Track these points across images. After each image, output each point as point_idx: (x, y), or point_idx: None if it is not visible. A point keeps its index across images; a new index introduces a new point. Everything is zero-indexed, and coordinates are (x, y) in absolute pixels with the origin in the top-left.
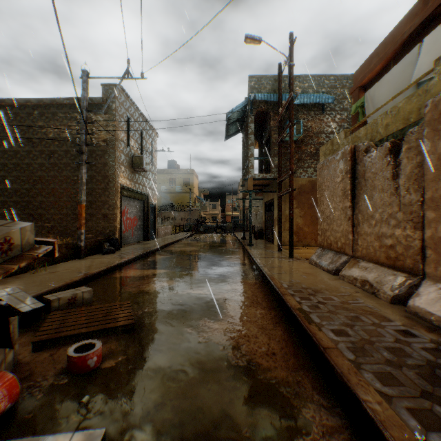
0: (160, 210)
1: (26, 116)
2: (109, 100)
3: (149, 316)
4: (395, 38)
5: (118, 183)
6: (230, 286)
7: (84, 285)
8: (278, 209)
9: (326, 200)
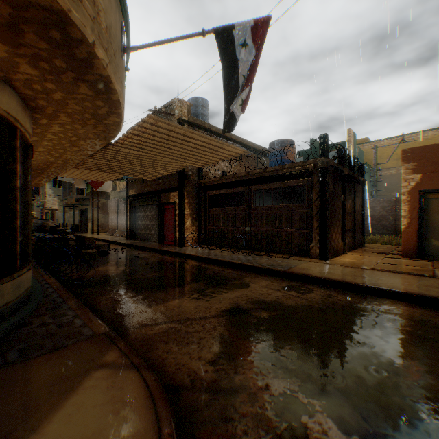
0: None
1: None
2: None
3: None
4: None
5: None
6: None
7: None
8: (92, 214)
9: (111, 213)
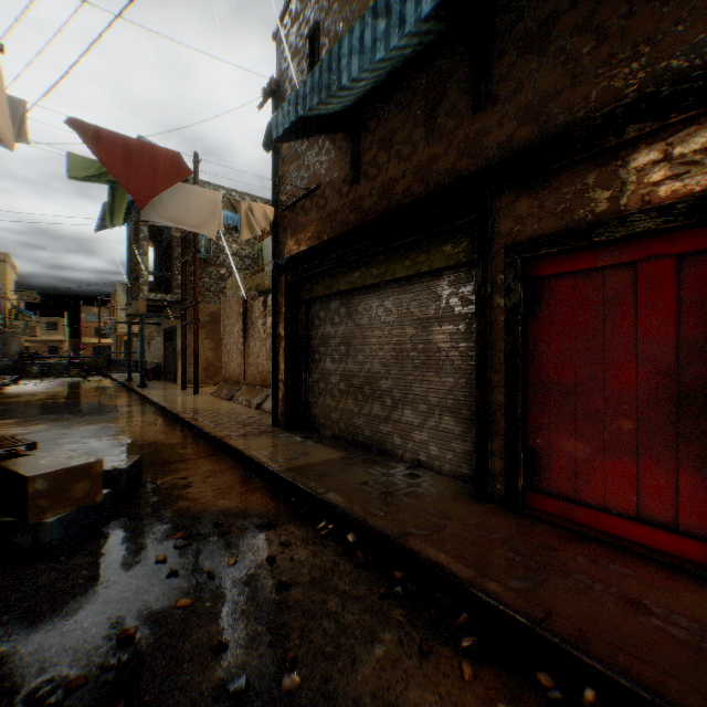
0: None
1: None
2: None
3: (45, 443)
4: None
5: None
6: (125, 420)
7: None
8: (182, 340)
9: (228, 335)
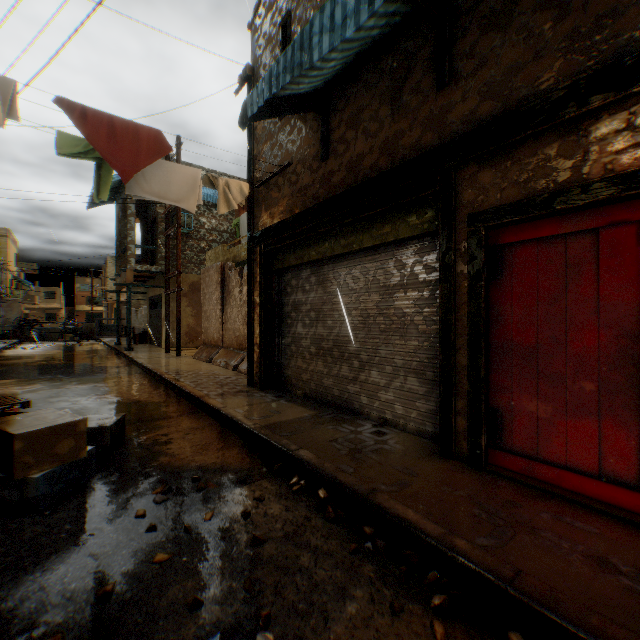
0: None
1: None
2: None
3: (38, 401)
4: None
5: None
6: (113, 380)
7: None
8: (166, 307)
9: (208, 303)
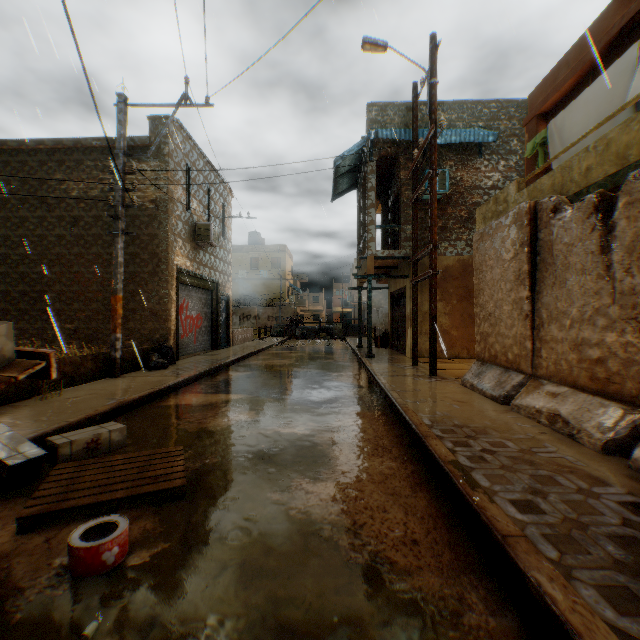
0: (237, 305)
1: (38, 166)
2: (158, 139)
3: (211, 471)
4: (597, 37)
5: (172, 264)
6: (340, 421)
7: (116, 419)
8: (412, 302)
9: (489, 289)
